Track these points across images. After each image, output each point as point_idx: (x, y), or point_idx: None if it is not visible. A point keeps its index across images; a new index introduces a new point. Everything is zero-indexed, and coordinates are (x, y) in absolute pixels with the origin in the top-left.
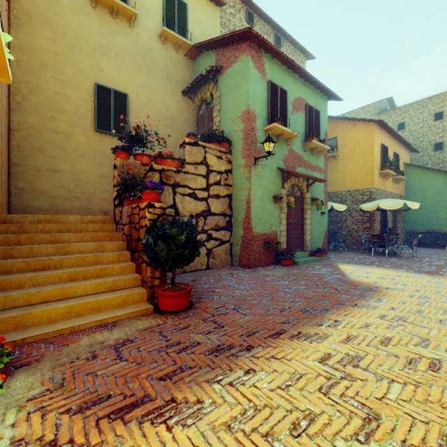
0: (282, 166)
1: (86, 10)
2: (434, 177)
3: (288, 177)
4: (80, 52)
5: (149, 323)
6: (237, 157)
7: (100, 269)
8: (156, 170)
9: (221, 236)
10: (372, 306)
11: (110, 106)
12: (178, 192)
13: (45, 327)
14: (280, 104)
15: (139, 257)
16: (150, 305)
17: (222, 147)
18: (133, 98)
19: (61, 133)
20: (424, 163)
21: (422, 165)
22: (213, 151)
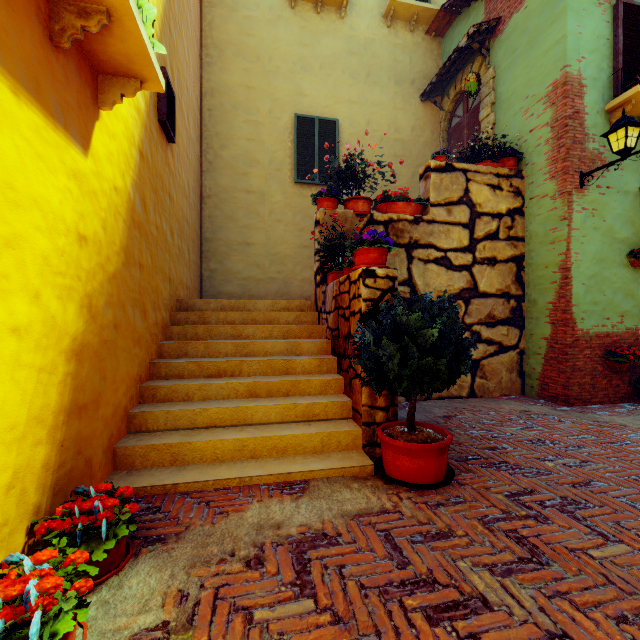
0: None
1: (284, 15)
2: None
3: None
4: (276, 77)
5: (365, 499)
6: (536, 180)
7: (290, 382)
8: (378, 221)
9: (500, 336)
10: None
11: (314, 143)
12: (416, 257)
13: (206, 470)
14: None
15: (349, 367)
16: (367, 459)
17: (501, 167)
18: (344, 124)
19: (255, 193)
20: None
21: None
22: (482, 178)
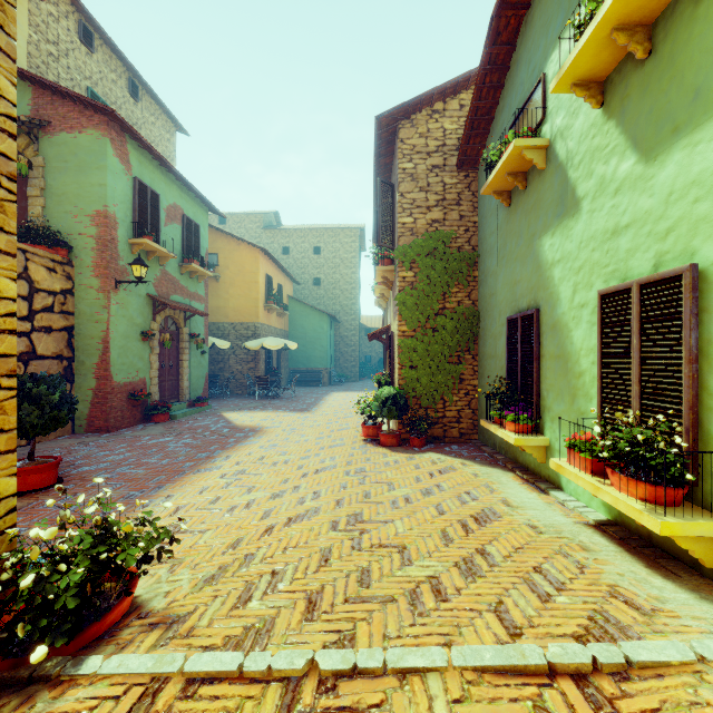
0: (153, 292)
1: None
2: (312, 314)
3: (162, 308)
4: None
5: None
6: (85, 273)
7: None
8: None
9: None
10: (255, 442)
11: None
12: None
13: None
14: (151, 211)
15: None
16: None
17: (56, 254)
18: None
19: None
20: (306, 296)
21: (304, 298)
22: (41, 260)
